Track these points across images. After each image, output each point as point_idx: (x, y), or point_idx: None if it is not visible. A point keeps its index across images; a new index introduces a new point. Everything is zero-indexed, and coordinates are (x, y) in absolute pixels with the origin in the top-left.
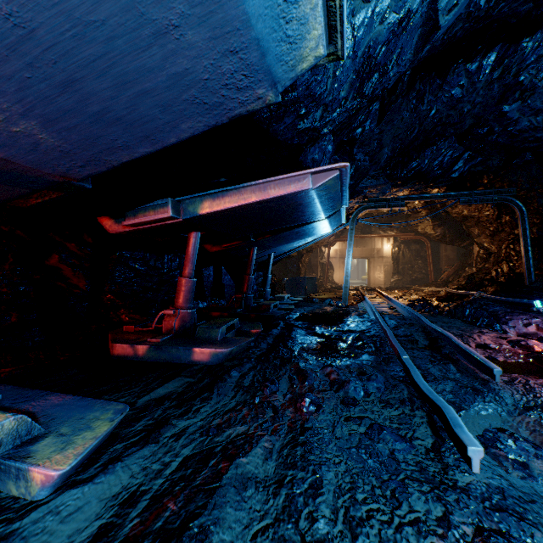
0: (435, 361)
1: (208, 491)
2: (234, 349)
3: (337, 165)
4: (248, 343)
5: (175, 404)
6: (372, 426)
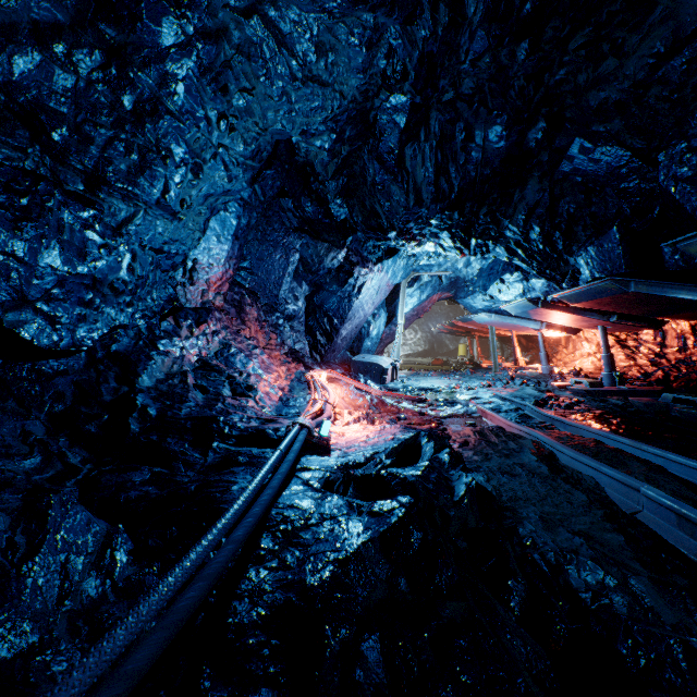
0: (513, 418)
1: (545, 394)
2: (633, 402)
3: (554, 297)
4: (642, 404)
5: (595, 399)
6: (525, 400)
